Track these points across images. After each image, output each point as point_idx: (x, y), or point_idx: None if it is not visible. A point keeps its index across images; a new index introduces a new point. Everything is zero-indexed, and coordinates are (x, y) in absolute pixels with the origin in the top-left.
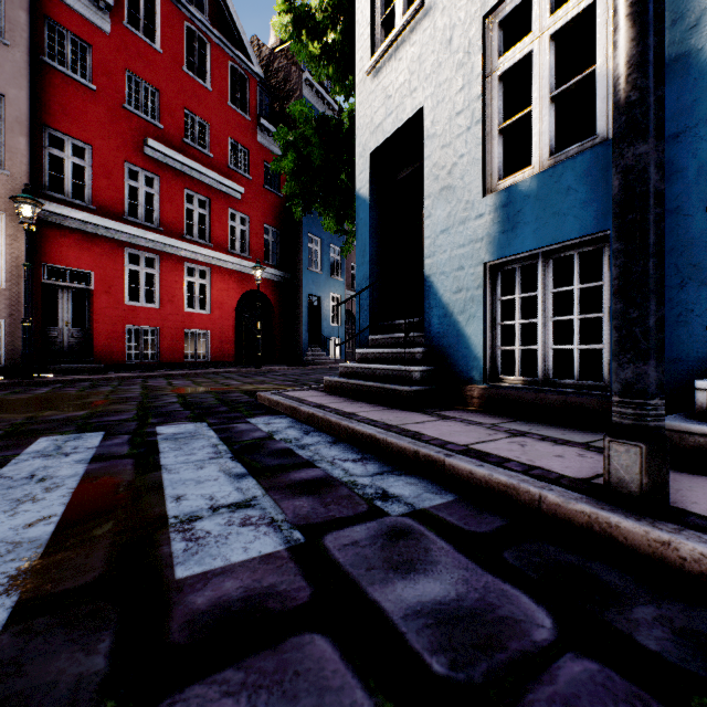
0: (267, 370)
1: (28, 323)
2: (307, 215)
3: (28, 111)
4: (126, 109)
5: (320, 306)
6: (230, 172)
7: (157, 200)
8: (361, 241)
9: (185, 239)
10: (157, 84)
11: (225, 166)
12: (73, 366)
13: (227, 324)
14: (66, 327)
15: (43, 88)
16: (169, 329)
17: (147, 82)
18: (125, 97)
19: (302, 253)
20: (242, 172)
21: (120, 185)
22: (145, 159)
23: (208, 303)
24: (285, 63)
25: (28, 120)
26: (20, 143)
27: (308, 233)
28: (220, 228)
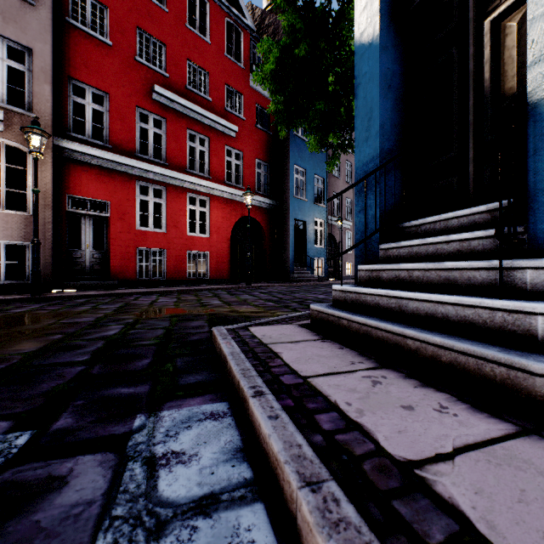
0: (256, 287)
1: (35, 243)
2: (293, 149)
3: (51, 62)
4: (137, 62)
5: (305, 230)
6: (226, 114)
7: (164, 139)
8: (364, 106)
9: (187, 172)
10: (163, 39)
11: (222, 108)
12: (91, 282)
13: (223, 246)
14: (88, 249)
15: (67, 45)
16: (174, 251)
17: (155, 37)
18: (136, 51)
19: (288, 182)
20: (236, 114)
21: (132, 126)
22: (153, 104)
23: (207, 228)
24: (274, 18)
25: (51, 70)
26: (45, 89)
27: (294, 165)
28: (217, 162)
